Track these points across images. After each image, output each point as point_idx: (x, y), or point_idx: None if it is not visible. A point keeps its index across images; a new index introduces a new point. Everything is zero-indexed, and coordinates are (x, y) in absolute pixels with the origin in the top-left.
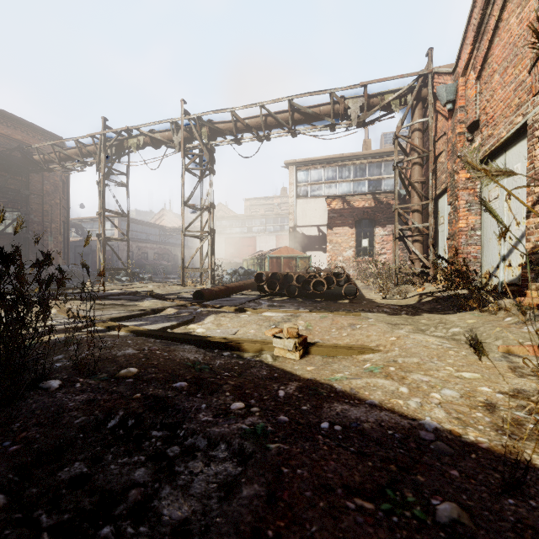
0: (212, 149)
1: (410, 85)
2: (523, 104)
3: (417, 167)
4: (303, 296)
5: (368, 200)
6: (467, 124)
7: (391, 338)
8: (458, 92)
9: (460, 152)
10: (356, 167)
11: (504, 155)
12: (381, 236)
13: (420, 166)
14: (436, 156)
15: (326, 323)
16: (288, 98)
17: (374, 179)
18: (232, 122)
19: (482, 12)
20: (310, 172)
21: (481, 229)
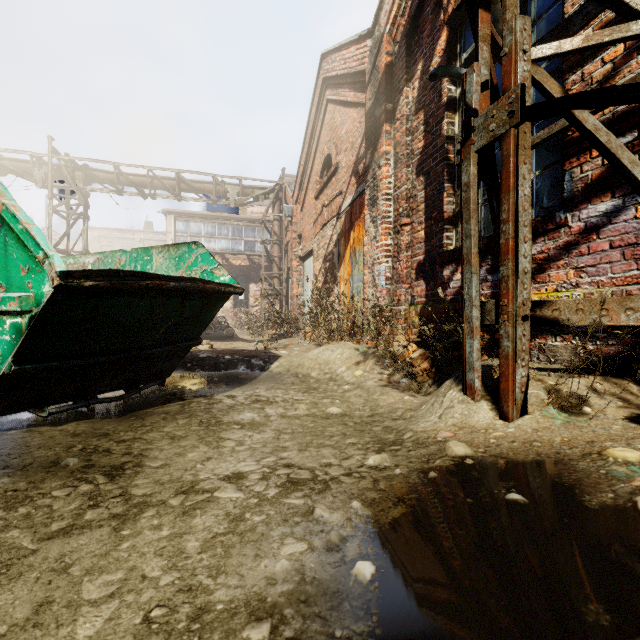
0: (87, 194)
1: (272, 188)
2: (312, 239)
3: (276, 246)
4: None
5: (244, 259)
6: (298, 234)
7: (247, 344)
8: (293, 213)
9: (294, 249)
10: (234, 227)
11: (310, 258)
12: (255, 291)
13: (278, 246)
14: (288, 241)
15: (219, 344)
16: (176, 170)
17: (249, 241)
18: (115, 175)
19: (301, 178)
20: (190, 224)
21: (304, 295)
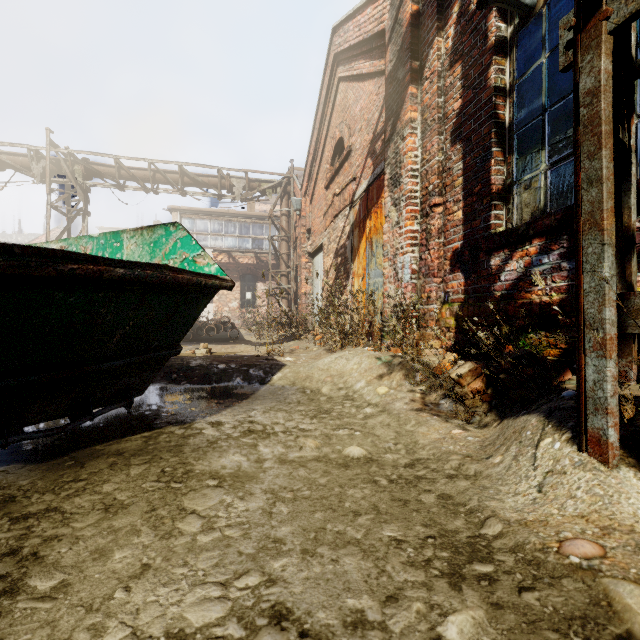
0: (87, 189)
1: (279, 181)
2: (322, 233)
3: (284, 242)
4: (196, 340)
5: (251, 257)
6: (306, 228)
7: (249, 348)
8: (302, 206)
9: (303, 244)
10: (241, 224)
11: (319, 254)
12: (263, 290)
13: (286, 242)
14: (296, 237)
15: (219, 347)
16: (179, 163)
17: (257, 238)
18: (116, 169)
19: (310, 168)
20: (196, 221)
21: (313, 294)
